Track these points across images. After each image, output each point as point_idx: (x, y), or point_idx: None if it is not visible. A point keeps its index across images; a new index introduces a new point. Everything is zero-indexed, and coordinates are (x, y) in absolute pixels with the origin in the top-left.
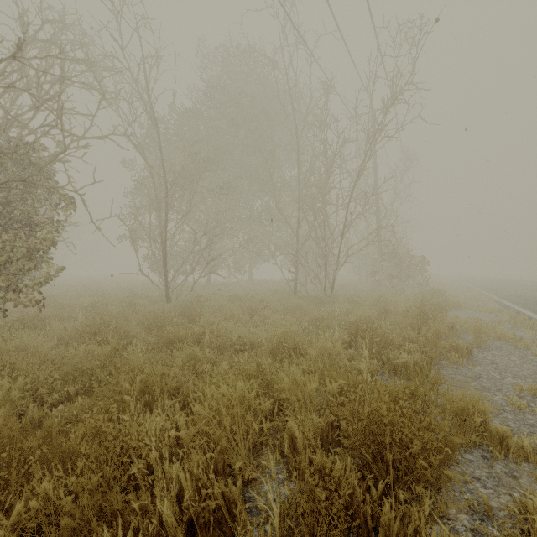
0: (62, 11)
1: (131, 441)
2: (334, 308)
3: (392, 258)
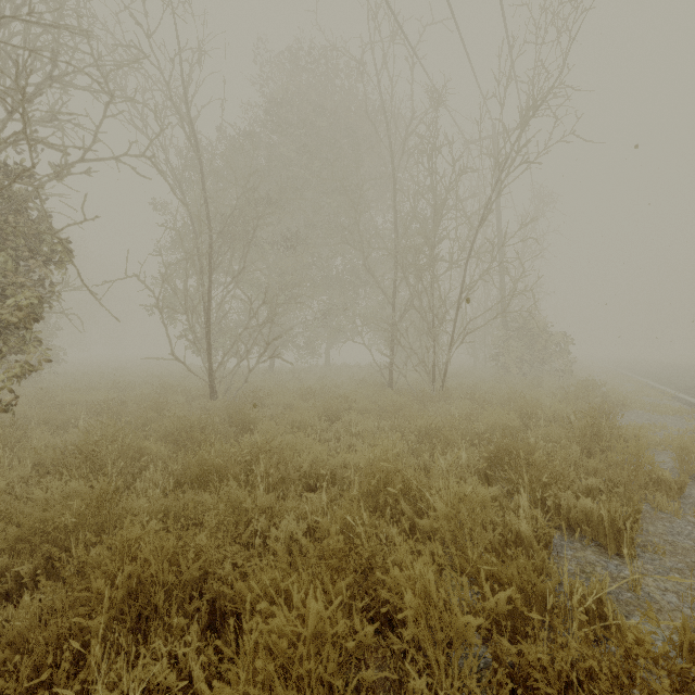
0: None
1: None
2: (449, 408)
3: (522, 336)
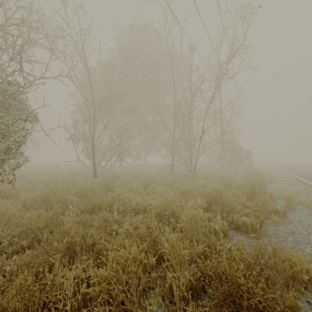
0: (31, 2)
1: (51, 297)
2: (196, 182)
3: (230, 151)
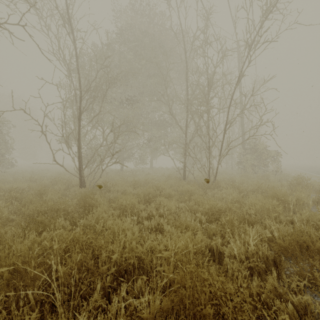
0: None
1: None
2: (221, 194)
3: (253, 152)
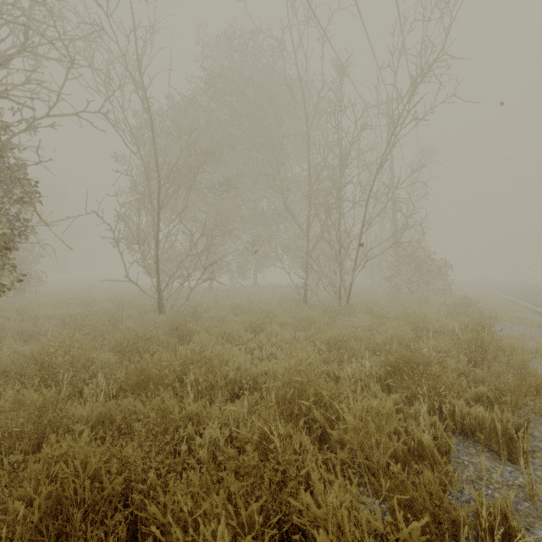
0: None
1: None
2: (353, 321)
3: (410, 262)
